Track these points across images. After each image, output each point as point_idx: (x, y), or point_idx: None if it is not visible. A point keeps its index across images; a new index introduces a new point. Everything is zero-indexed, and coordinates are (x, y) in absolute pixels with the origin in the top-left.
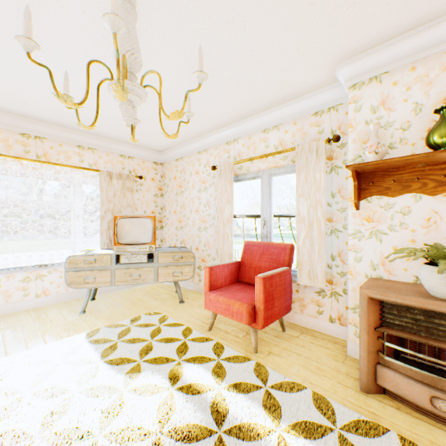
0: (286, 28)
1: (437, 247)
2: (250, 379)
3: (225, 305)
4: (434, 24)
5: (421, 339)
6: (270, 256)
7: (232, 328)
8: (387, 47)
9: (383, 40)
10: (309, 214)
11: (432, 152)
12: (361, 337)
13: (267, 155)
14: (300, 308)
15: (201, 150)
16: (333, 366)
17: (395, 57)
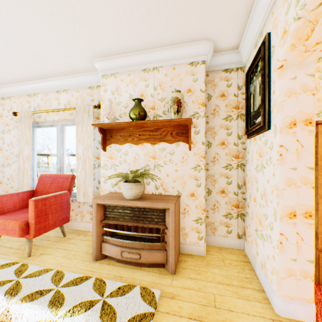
0: (41, 24)
1: (132, 172)
2: (8, 277)
3: (2, 226)
4: (134, 54)
5: (120, 222)
6: (58, 184)
7: (19, 243)
8: (116, 59)
9: (114, 54)
10: (84, 154)
11: (128, 122)
12: (94, 228)
13: (58, 110)
14: (81, 218)
15: (4, 96)
16: (86, 250)
17: (121, 66)
